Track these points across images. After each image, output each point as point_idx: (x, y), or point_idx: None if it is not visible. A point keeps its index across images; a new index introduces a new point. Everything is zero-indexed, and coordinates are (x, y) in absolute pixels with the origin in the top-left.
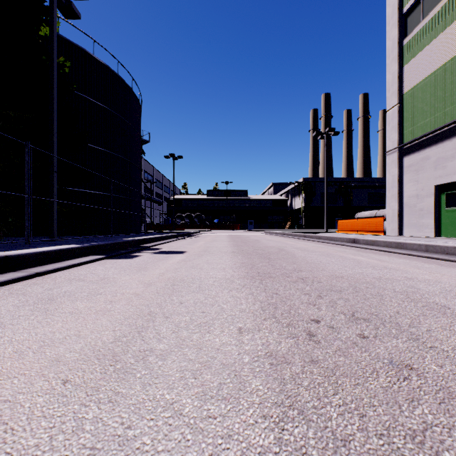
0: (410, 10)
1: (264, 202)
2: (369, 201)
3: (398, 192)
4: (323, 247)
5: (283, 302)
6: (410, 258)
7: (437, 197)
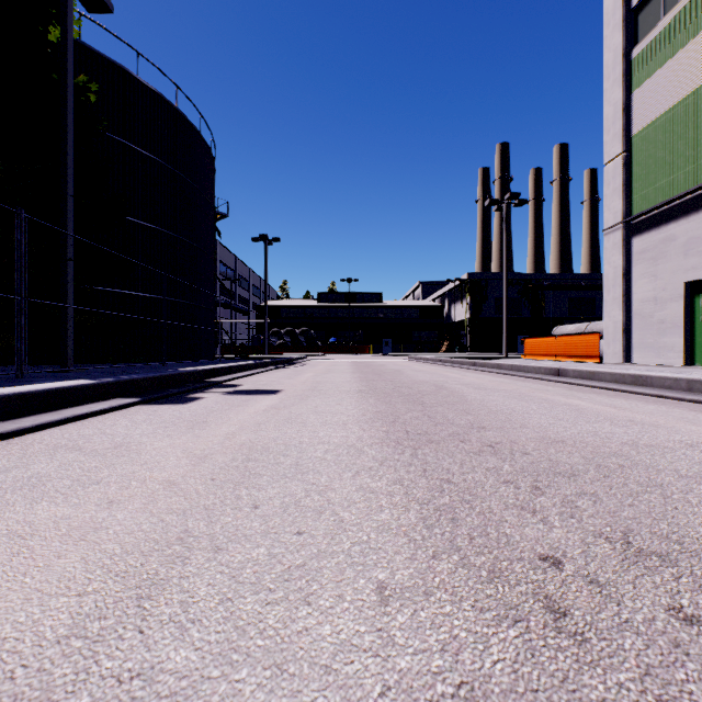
0: (643, 2)
1: (408, 311)
2: (571, 310)
3: (624, 294)
4: (508, 383)
5: (467, 504)
6: (665, 402)
7: (689, 300)
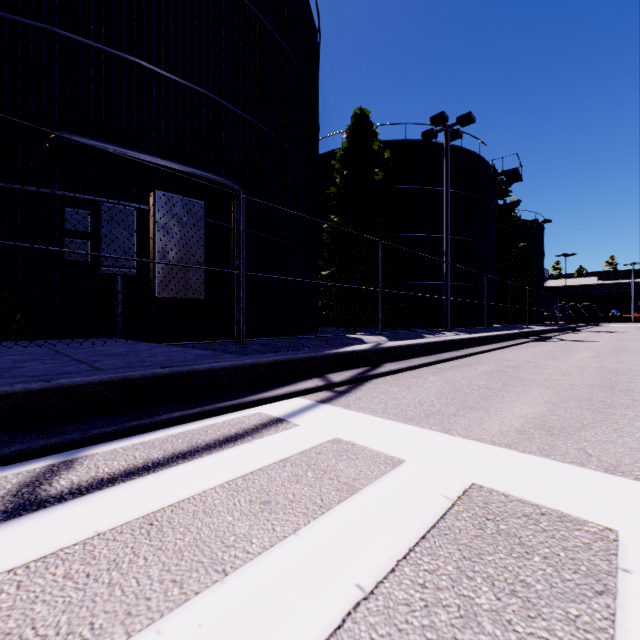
0: None
1: None
2: None
3: None
4: None
5: None
6: None
7: None
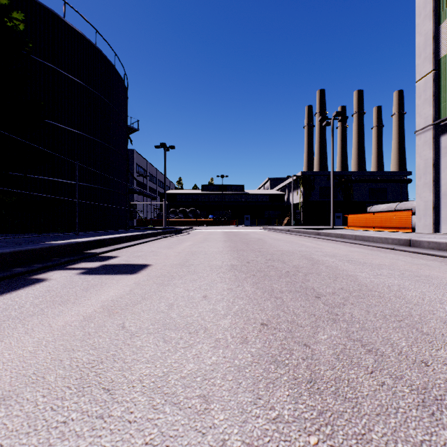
0: None
1: (261, 197)
2: (370, 196)
3: (434, 180)
4: (370, 254)
5: None
6: None
7: None
